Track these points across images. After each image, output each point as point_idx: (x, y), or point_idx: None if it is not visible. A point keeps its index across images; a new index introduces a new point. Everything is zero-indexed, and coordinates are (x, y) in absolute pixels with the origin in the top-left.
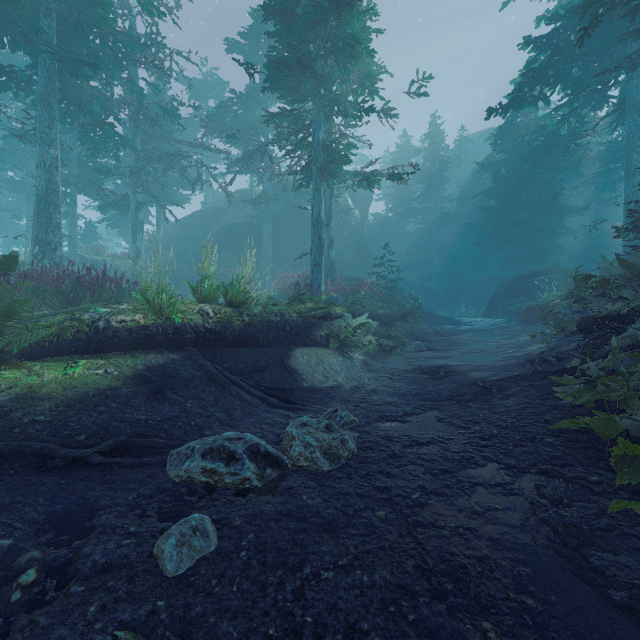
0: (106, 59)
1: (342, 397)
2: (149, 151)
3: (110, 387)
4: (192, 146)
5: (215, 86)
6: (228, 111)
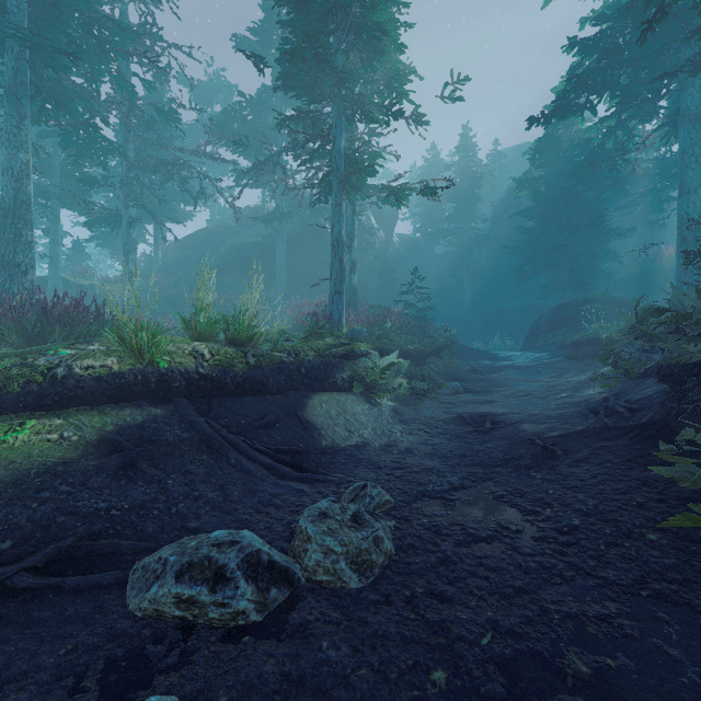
0: (89, 49)
1: (370, 460)
2: (143, 159)
3: (63, 460)
4: (194, 154)
5: (222, 89)
6: (236, 116)
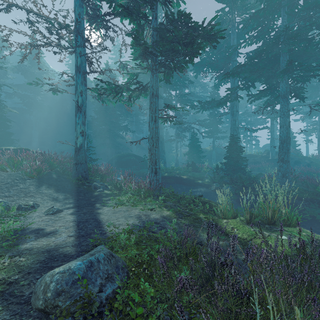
0: None
1: None
2: None
3: None
4: None
5: None
6: None
